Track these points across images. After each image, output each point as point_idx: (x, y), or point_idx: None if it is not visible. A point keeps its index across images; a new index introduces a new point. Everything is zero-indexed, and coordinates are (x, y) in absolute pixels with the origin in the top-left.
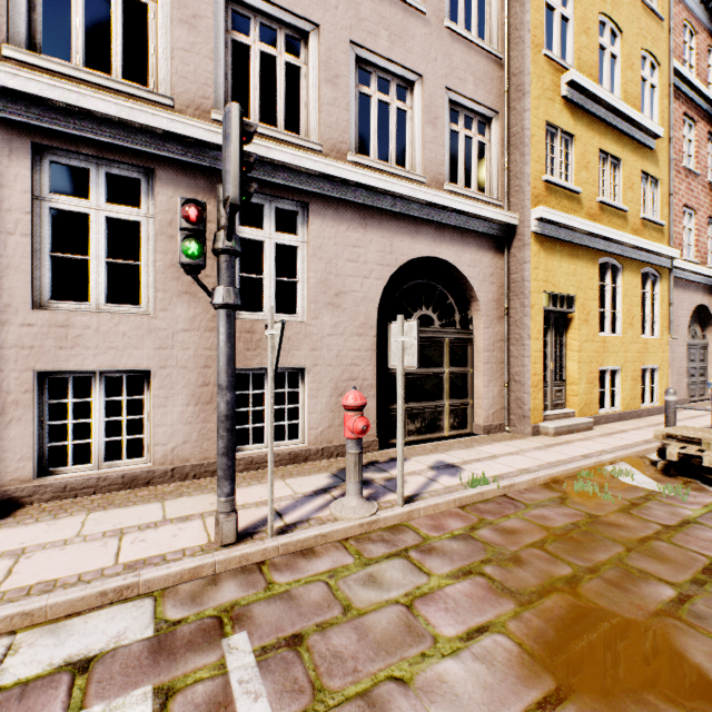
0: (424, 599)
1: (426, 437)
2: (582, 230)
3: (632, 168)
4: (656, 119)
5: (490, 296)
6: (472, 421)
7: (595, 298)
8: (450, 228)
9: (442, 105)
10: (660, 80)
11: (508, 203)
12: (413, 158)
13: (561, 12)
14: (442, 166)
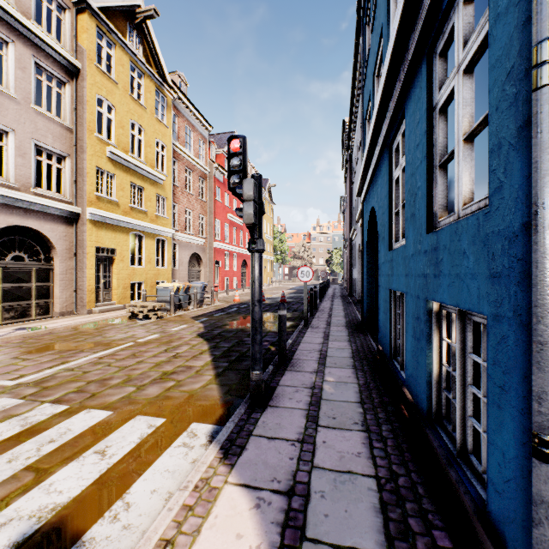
0: None
1: (19, 321)
2: (118, 220)
3: (151, 192)
4: (166, 170)
5: (64, 247)
6: (53, 310)
7: (129, 250)
8: (35, 211)
9: (30, 147)
10: (167, 154)
11: (77, 201)
12: (8, 172)
13: (108, 116)
14: (30, 179)
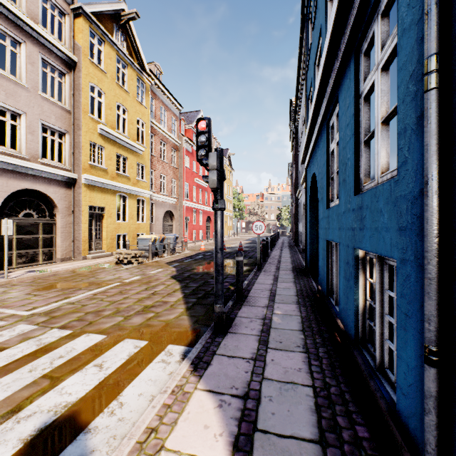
0: (10, 290)
1: (29, 265)
2: (107, 183)
3: (133, 161)
4: (145, 143)
5: (64, 206)
6: (56, 257)
7: (115, 208)
8: (42, 177)
9: (37, 126)
10: (146, 129)
11: (74, 168)
12: (21, 146)
13: (98, 100)
14: (37, 151)
